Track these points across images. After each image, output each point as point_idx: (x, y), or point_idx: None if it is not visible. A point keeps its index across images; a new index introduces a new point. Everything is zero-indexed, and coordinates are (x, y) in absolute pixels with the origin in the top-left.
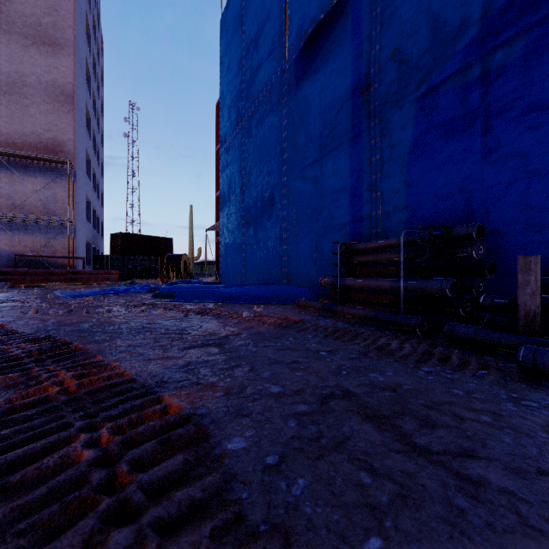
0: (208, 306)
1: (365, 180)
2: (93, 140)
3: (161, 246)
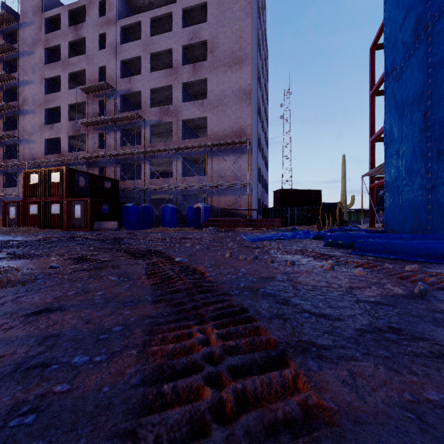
0: (425, 269)
1: None
2: (262, 123)
3: (311, 197)
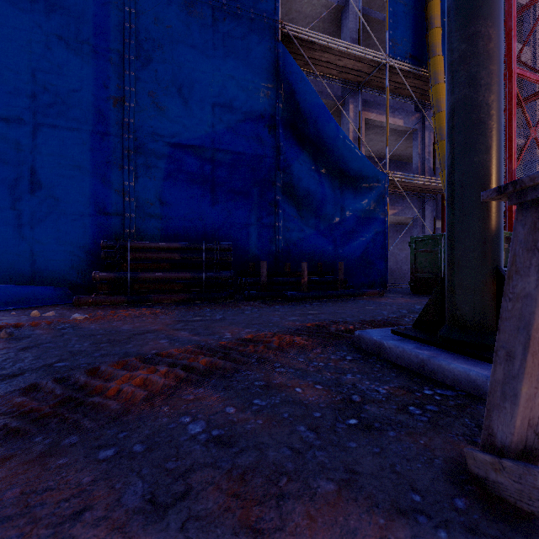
0: None
1: (116, 182)
2: None
3: None
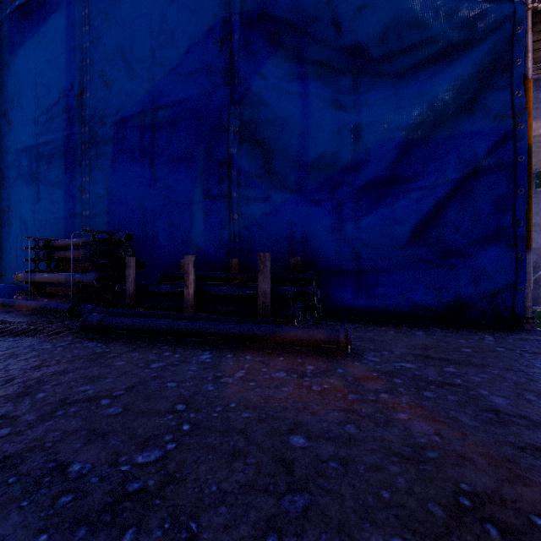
0: None
1: (78, 180)
2: None
3: None
